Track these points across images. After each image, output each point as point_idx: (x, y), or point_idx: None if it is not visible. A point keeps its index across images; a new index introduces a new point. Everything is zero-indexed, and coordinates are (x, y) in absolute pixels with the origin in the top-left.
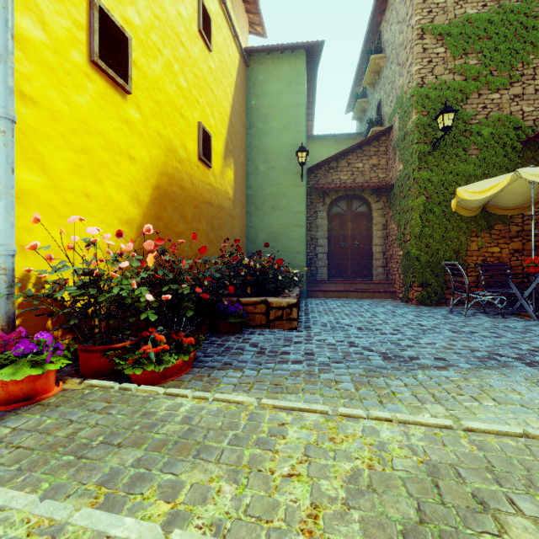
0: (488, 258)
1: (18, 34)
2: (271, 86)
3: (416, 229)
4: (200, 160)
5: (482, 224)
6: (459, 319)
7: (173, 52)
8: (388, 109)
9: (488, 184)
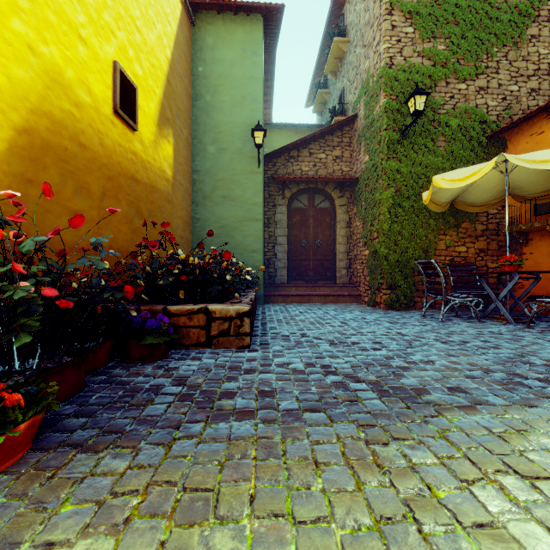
0: (455, 258)
1: None
2: (222, 52)
3: (385, 225)
4: (116, 115)
5: (451, 221)
6: (438, 325)
7: None
8: (352, 97)
9: (466, 171)
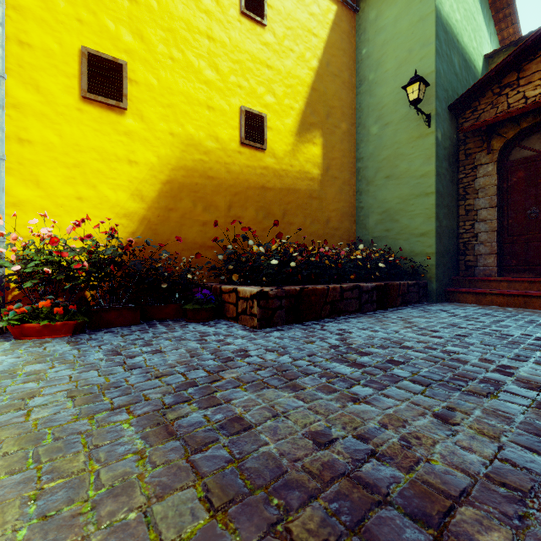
0: None
1: (18, 102)
2: (385, 16)
3: None
4: (244, 145)
5: None
6: None
7: (194, 52)
8: None
9: None
